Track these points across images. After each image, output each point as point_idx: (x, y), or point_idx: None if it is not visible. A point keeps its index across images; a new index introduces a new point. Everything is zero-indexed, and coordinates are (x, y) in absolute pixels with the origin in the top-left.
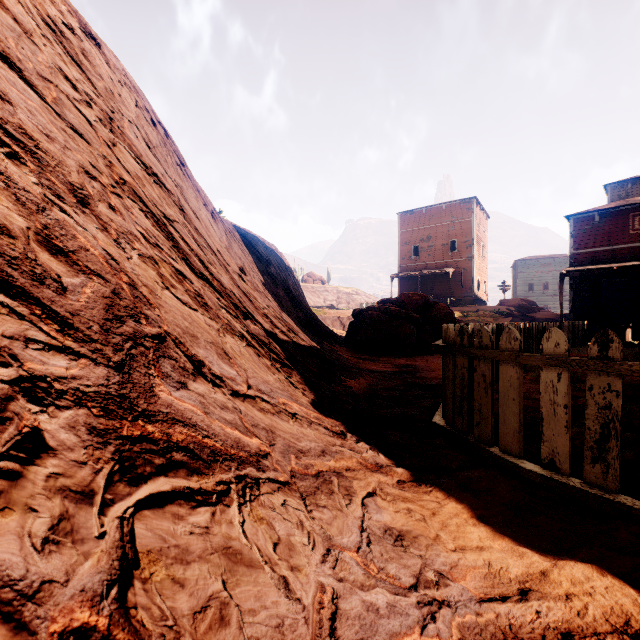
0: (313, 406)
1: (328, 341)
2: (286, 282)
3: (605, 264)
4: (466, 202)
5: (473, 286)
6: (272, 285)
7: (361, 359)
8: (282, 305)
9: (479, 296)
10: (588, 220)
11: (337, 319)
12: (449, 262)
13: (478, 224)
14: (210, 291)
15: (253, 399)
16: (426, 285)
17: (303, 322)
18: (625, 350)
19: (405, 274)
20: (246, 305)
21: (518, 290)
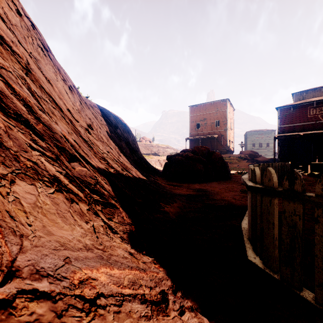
0: (131, 255)
1: (152, 174)
2: (127, 139)
3: (296, 132)
4: (223, 101)
5: (227, 144)
6: (117, 140)
7: (172, 185)
8: (123, 152)
9: (230, 149)
10: (287, 110)
11: (158, 161)
12: (215, 132)
13: (229, 112)
14: (23, 132)
15: (3, 309)
16: (203, 143)
17: (137, 163)
18: (316, 178)
19: (193, 138)
20: (81, 149)
21: (247, 146)
